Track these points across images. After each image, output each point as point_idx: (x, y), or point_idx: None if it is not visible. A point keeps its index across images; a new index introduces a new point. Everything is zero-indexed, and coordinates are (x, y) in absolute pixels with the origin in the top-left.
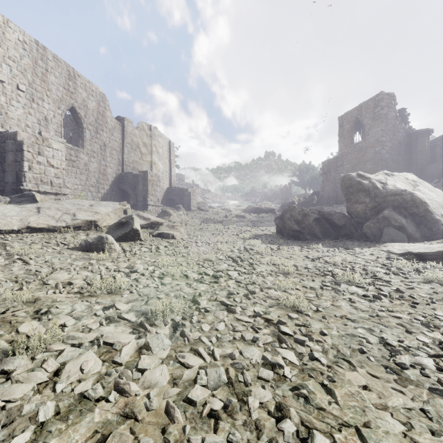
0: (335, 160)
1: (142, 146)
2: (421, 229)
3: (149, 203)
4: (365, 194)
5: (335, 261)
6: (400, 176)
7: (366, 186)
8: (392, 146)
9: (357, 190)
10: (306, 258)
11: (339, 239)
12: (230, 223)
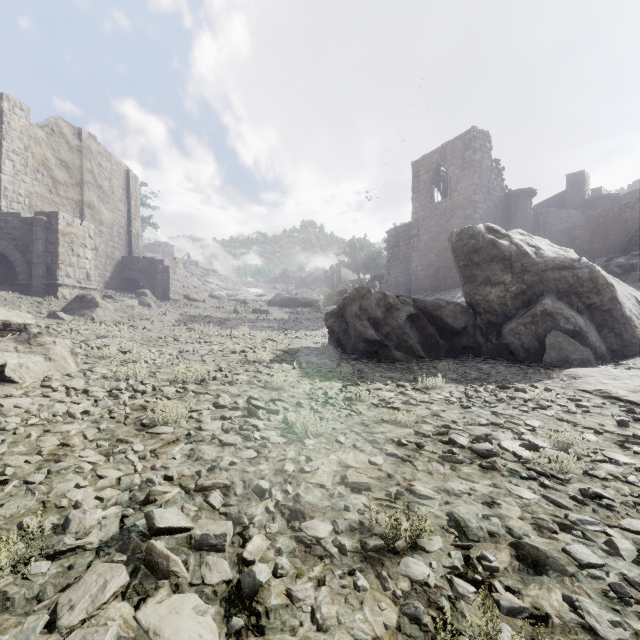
0: (406, 229)
1: (56, 166)
2: (605, 336)
3: (61, 281)
4: (504, 266)
5: (562, 466)
6: (541, 240)
7: (506, 250)
8: (487, 209)
9: (488, 259)
10: (451, 445)
11: (458, 357)
12: (237, 325)
